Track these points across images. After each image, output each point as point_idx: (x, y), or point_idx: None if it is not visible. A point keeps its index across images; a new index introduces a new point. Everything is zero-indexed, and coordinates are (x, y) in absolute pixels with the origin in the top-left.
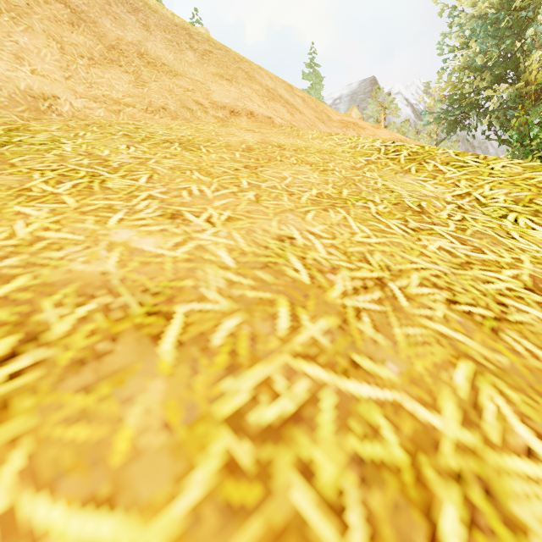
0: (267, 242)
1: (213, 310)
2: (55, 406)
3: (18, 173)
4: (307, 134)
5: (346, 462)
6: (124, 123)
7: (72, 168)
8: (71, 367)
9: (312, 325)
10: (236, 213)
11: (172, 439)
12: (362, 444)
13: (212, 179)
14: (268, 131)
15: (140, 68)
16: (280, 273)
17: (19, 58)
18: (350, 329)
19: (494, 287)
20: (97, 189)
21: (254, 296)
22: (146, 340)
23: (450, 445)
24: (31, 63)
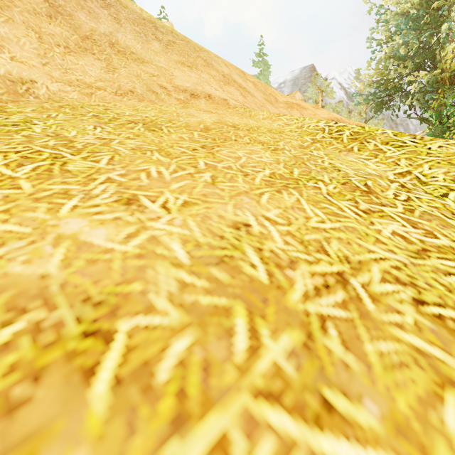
0: (222, 231)
1: (161, 325)
2: None
3: None
4: (258, 114)
5: None
6: (95, 104)
7: (36, 149)
8: None
9: (274, 344)
10: (192, 197)
11: None
12: None
13: (170, 160)
14: (223, 112)
15: (111, 56)
16: (236, 271)
17: None
18: (316, 348)
19: None
20: (57, 172)
21: (208, 303)
22: (77, 378)
23: None
24: (11, 51)
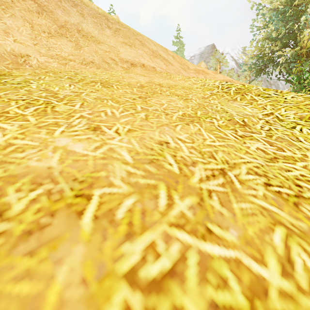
0: (152, 145)
1: (118, 193)
2: (8, 267)
3: (2, 102)
4: (176, 77)
5: (206, 308)
6: (69, 71)
7: (35, 98)
8: (22, 237)
9: (181, 203)
10: (133, 127)
11: (87, 291)
12: (217, 292)
13: (119, 105)
14: (152, 75)
15: (78, 38)
16: (160, 167)
17: (7, 32)
18: (205, 205)
19: (293, 174)
20: (49, 111)
21: (144, 183)
22: (74, 215)
23: (275, 291)
24: (14, 36)
